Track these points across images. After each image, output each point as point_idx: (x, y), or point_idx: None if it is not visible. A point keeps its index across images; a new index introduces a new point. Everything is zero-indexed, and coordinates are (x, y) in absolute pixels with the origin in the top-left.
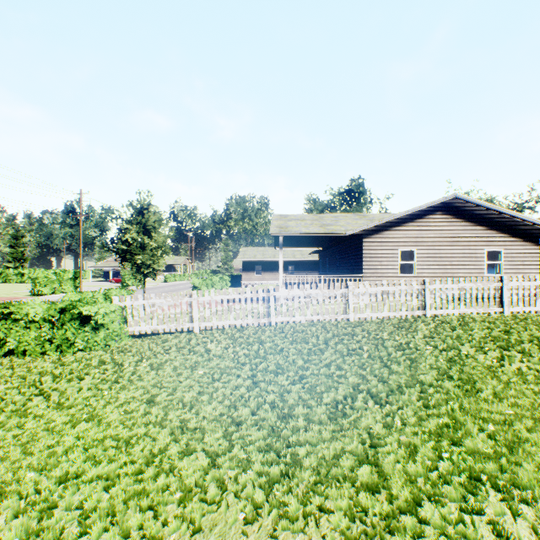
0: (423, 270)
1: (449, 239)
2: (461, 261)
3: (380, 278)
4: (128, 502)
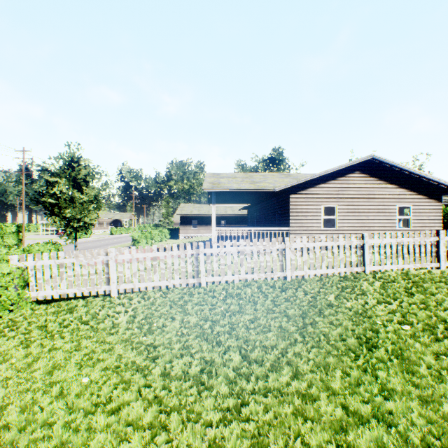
0: (344, 224)
1: (366, 196)
2: (377, 216)
3: (306, 231)
4: None
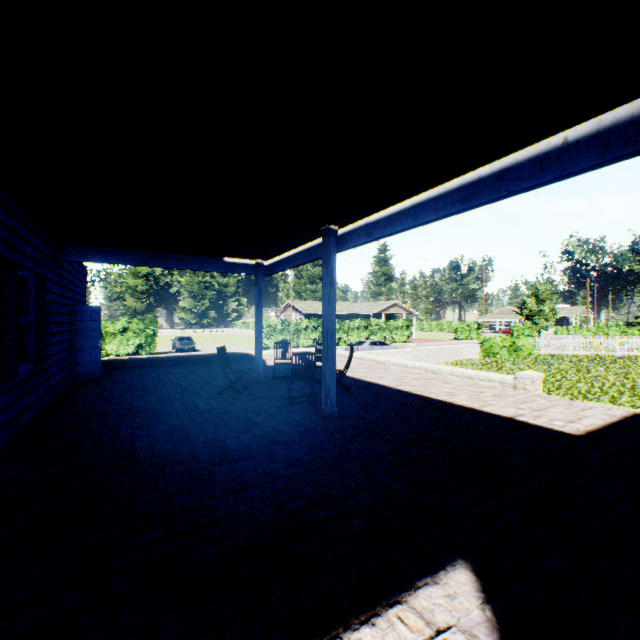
0: None
1: None
2: None
3: None
4: (547, 363)
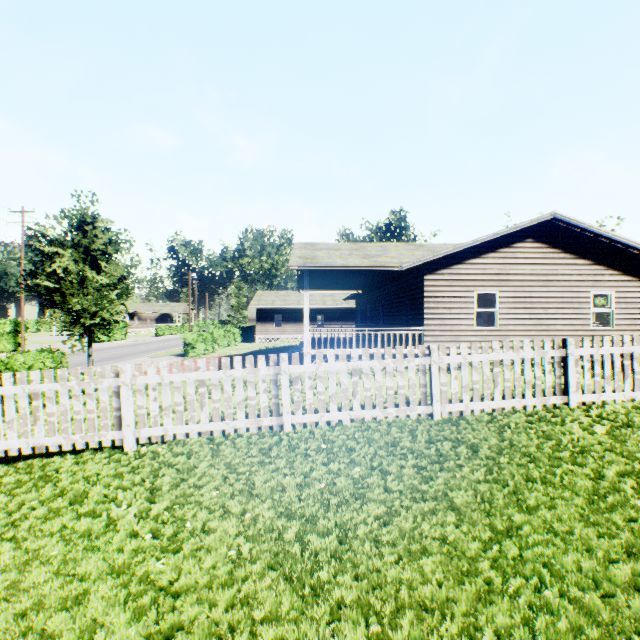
0: (509, 321)
1: (543, 277)
2: (560, 309)
3: (449, 332)
4: None
